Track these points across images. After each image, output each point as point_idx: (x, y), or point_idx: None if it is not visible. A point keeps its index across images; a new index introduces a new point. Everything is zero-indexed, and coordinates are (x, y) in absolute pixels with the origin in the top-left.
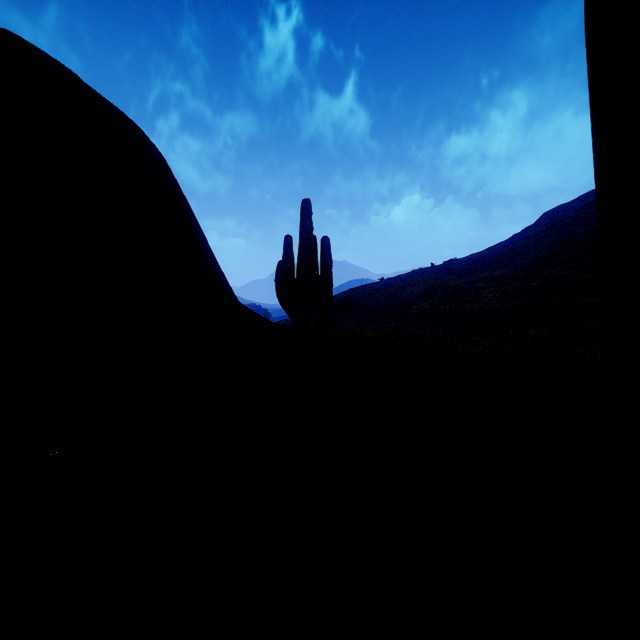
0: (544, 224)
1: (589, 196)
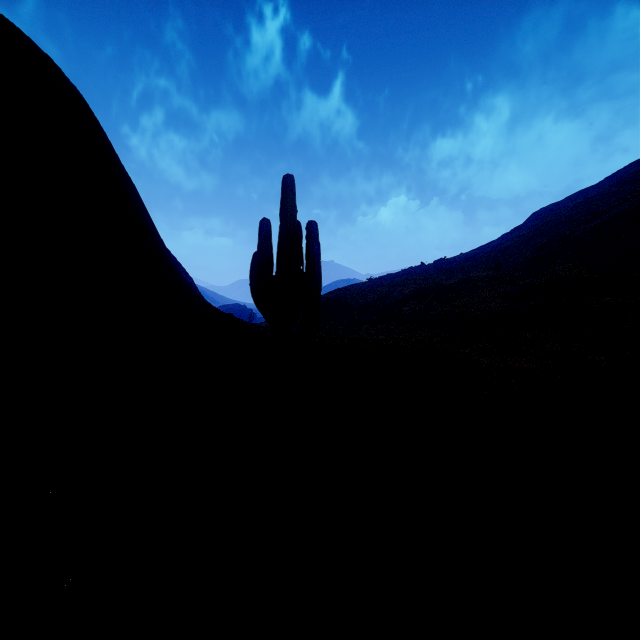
0: (535, 223)
1: (579, 196)
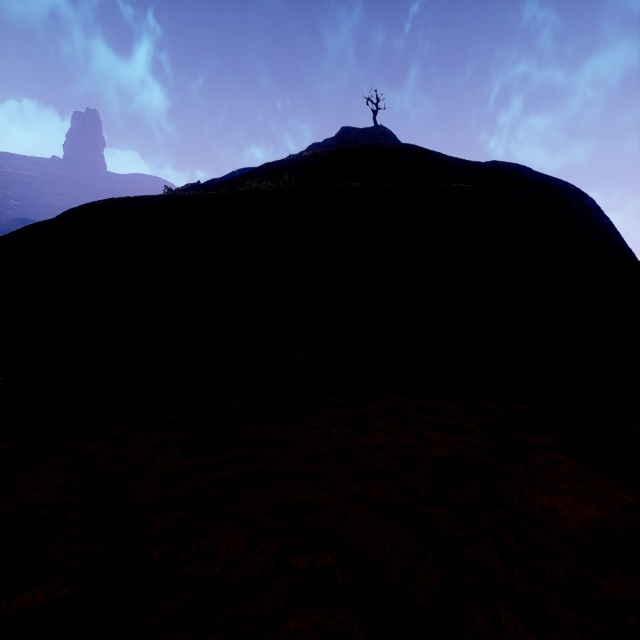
0: None
1: None
